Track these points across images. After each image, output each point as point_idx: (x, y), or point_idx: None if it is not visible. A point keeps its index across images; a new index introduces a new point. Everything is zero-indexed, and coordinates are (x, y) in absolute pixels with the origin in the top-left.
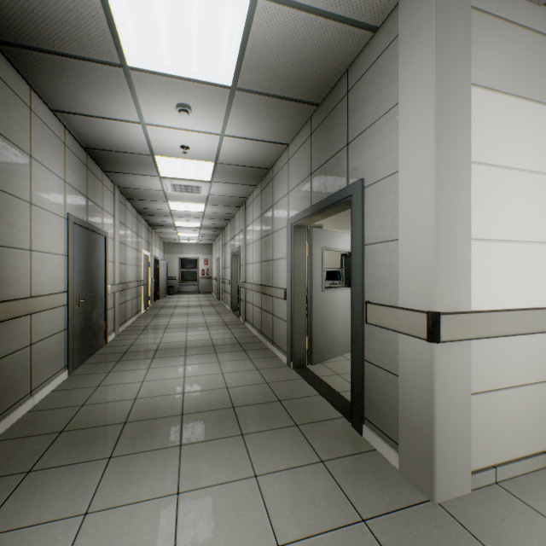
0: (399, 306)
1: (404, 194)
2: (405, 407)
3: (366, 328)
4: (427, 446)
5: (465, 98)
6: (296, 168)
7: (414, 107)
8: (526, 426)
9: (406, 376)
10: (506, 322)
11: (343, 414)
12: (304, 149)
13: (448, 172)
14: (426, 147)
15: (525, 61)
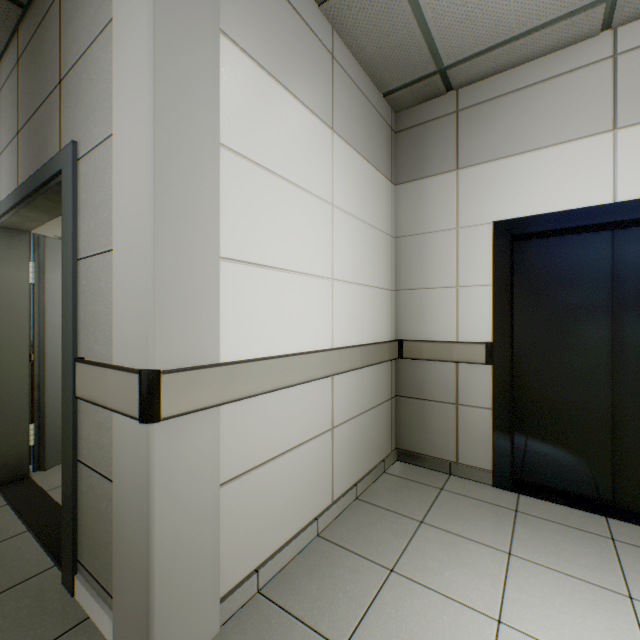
0: (114, 364)
1: (120, 169)
2: (121, 537)
3: (81, 406)
4: (144, 600)
5: (211, 43)
6: (0, 121)
7: (130, 20)
8: (298, 496)
9: (121, 484)
10: (270, 374)
11: (55, 560)
12: (11, 87)
13: (180, 144)
14: (142, 89)
15: (297, 53)
